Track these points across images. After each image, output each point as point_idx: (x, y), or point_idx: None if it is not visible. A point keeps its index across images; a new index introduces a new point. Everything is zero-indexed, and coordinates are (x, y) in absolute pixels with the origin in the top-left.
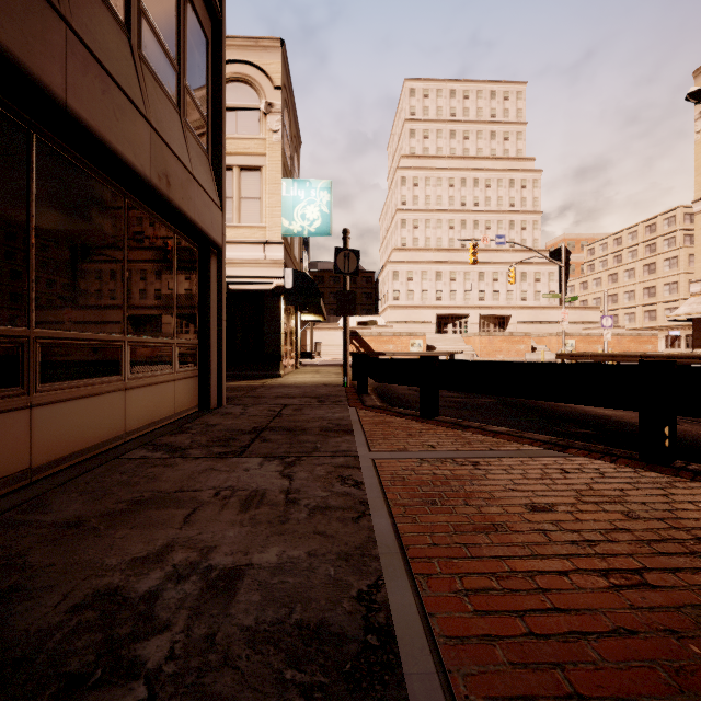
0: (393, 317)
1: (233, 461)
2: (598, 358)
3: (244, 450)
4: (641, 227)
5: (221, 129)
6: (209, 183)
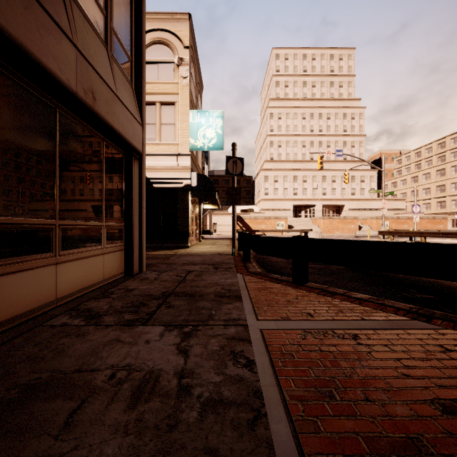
0: (265, 206)
1: (138, 330)
2: (410, 234)
3: (150, 317)
4: (434, 144)
5: (142, 66)
6: (132, 105)
